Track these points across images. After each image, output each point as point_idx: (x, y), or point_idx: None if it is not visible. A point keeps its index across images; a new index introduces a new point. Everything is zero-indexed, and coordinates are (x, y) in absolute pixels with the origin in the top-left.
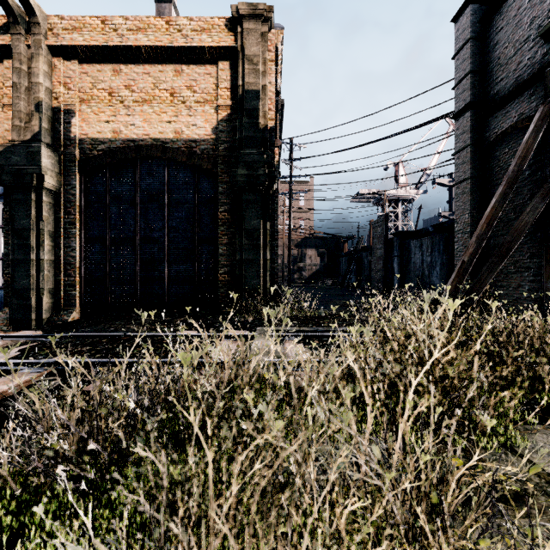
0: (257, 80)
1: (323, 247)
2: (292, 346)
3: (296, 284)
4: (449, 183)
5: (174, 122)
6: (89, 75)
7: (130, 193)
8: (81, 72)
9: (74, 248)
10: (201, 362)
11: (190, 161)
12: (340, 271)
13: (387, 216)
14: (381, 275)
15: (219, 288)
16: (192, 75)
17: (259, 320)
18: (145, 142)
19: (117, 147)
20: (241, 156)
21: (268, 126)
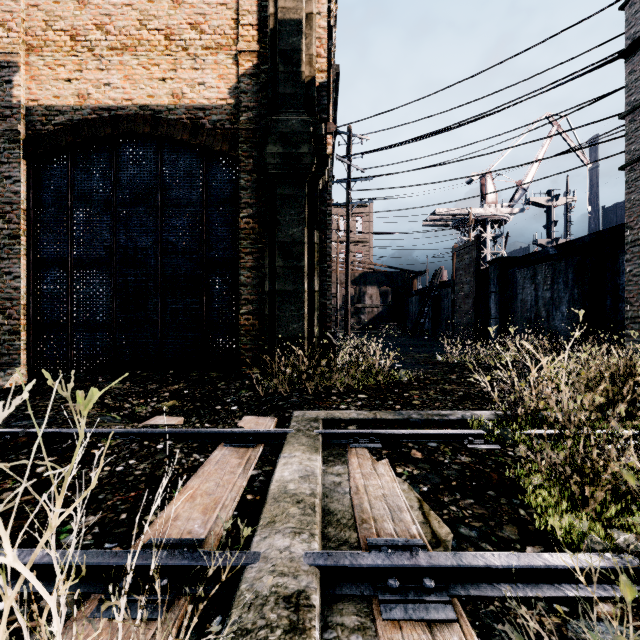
0: (298, 3)
1: (387, 283)
2: (367, 471)
3: (353, 331)
4: (548, 203)
5: (170, 79)
6: (41, 8)
7: (103, 191)
8: (28, 5)
9: (17, 275)
10: (105, 566)
11: (195, 140)
12: (409, 314)
13: (478, 239)
14: (469, 318)
15: (240, 336)
16: (199, 6)
17: (300, 392)
18: (126, 110)
19: (83, 119)
20: (272, 125)
21: (316, 82)
